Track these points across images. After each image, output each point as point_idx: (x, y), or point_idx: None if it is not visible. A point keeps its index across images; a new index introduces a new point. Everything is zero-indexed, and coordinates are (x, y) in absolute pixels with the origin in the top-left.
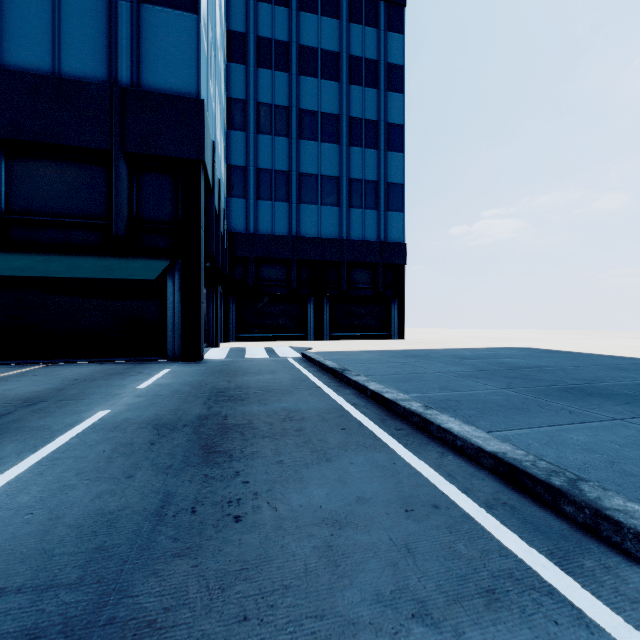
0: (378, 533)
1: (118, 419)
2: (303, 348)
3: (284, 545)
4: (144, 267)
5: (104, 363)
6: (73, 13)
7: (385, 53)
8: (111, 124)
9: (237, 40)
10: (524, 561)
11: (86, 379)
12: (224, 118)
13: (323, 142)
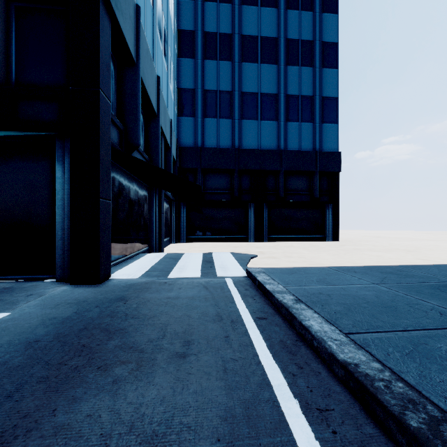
0: None
1: None
2: (247, 256)
3: None
4: None
5: None
6: None
7: None
8: None
9: None
10: None
11: None
12: (174, 44)
13: (262, 63)
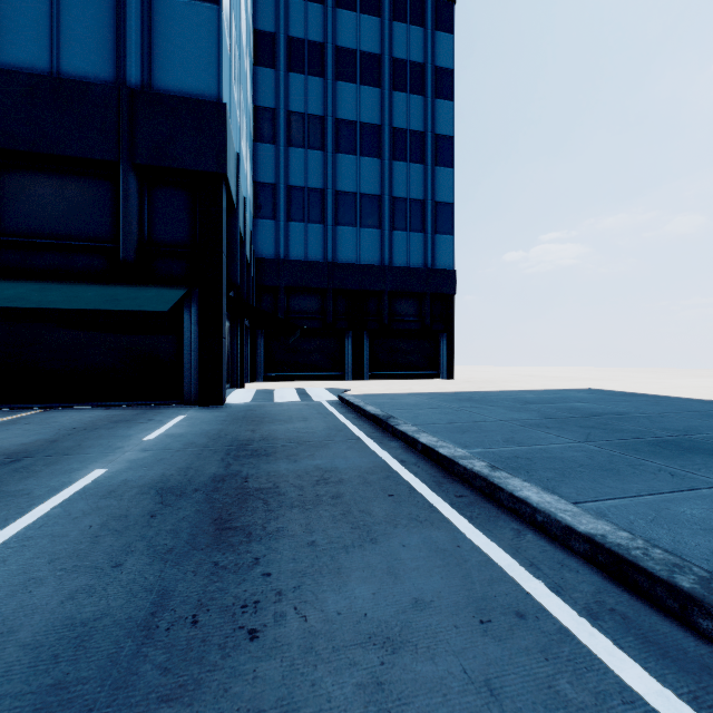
0: (446, 660)
1: (115, 481)
2: (340, 390)
3: (316, 681)
4: (156, 297)
5: (110, 408)
6: (74, 3)
7: (433, 55)
8: (118, 131)
9: (265, 41)
10: (660, 712)
11: (86, 428)
12: (251, 129)
13: (362, 156)
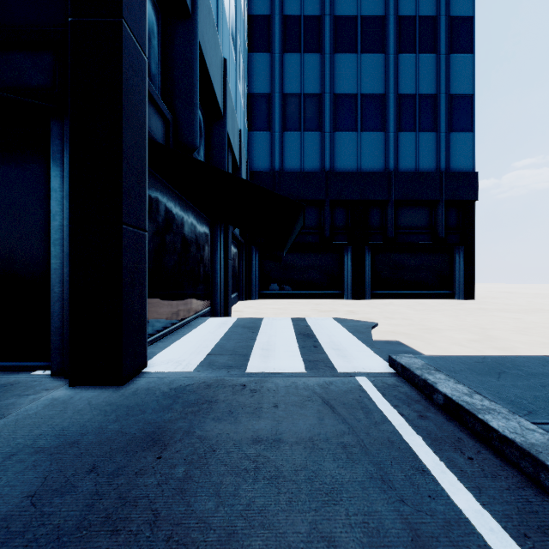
0: None
1: None
2: (362, 324)
3: None
4: None
5: None
6: None
7: None
8: None
9: None
10: None
11: None
12: (244, 33)
13: (364, 53)
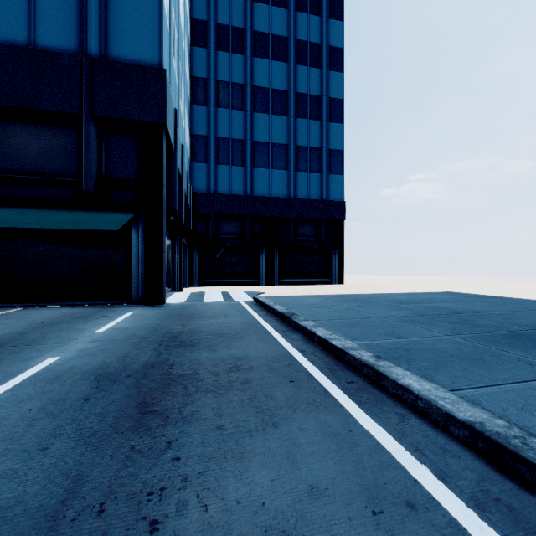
0: None
1: (63, 368)
2: (255, 292)
3: None
4: (109, 219)
5: (75, 306)
6: None
7: (327, 37)
8: (81, 91)
9: (199, 27)
10: None
11: (52, 322)
12: (188, 94)
13: (273, 114)
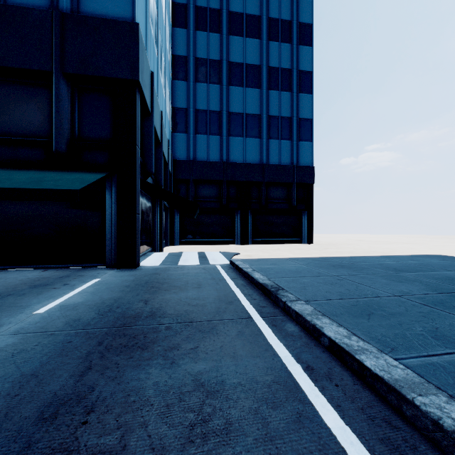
0: None
1: None
2: (231, 253)
3: None
4: (76, 179)
5: (47, 270)
6: None
7: (297, 14)
8: (52, 47)
9: (180, 10)
10: None
11: (0, 294)
12: (169, 70)
13: (247, 87)
